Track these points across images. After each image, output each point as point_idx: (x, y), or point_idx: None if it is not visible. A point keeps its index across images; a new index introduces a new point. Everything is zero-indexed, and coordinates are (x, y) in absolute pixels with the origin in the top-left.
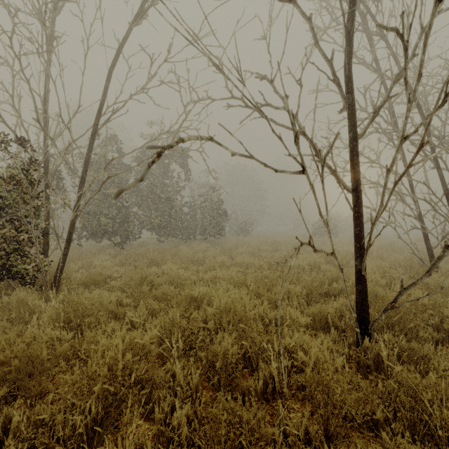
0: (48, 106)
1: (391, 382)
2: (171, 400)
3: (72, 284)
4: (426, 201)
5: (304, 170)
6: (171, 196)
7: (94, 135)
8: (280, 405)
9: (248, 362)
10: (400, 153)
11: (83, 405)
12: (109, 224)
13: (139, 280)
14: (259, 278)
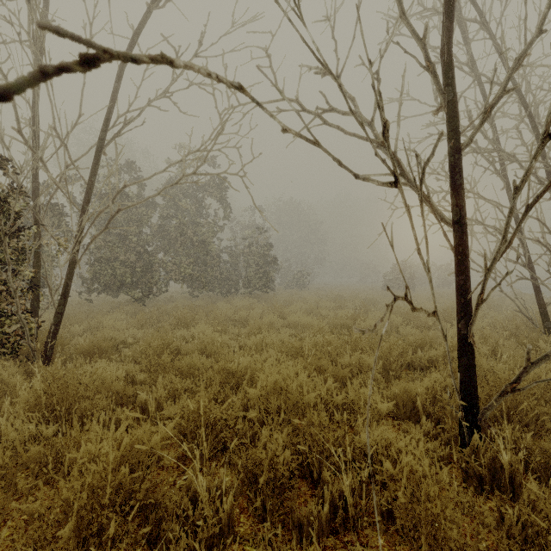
0: (36, 115)
1: (536, 519)
2: (188, 542)
3: (71, 353)
4: (540, 243)
5: (397, 181)
6: (206, 238)
7: (99, 154)
8: None
9: (306, 470)
10: (503, 180)
11: None
12: (126, 273)
13: (160, 347)
14: (320, 344)
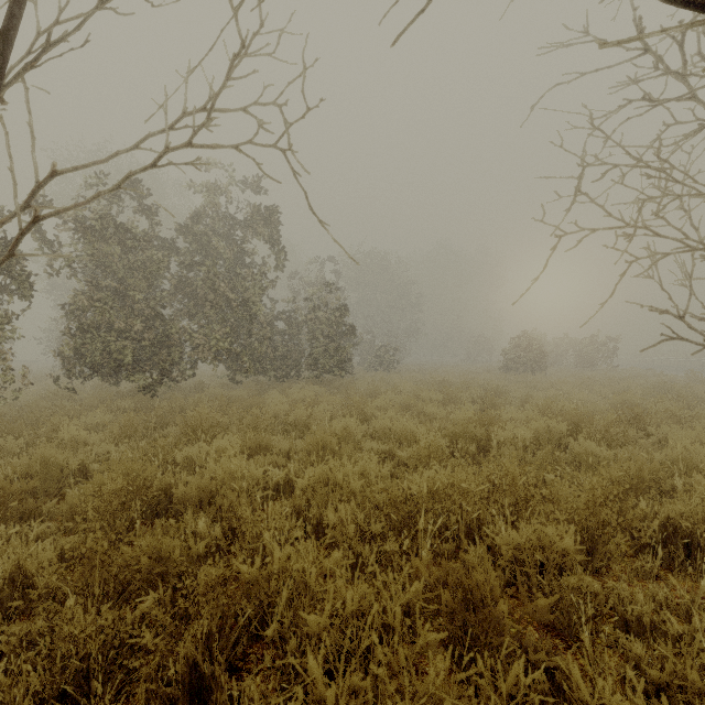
0: None
1: None
2: None
3: None
4: None
5: None
6: (252, 297)
7: None
8: None
9: None
10: None
11: None
12: (124, 349)
13: (124, 492)
14: (441, 486)
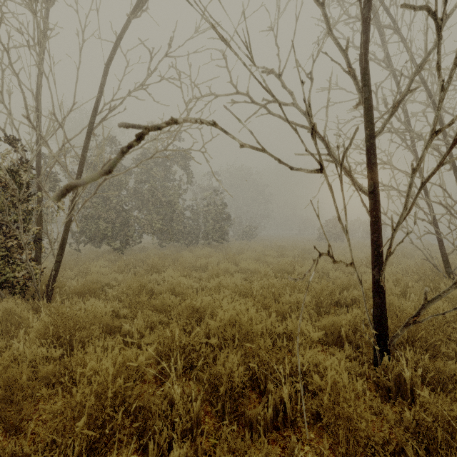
0: (40, 104)
1: (423, 415)
2: (168, 433)
3: (66, 293)
4: (442, 205)
5: (322, 168)
6: (173, 199)
7: (89, 134)
8: (297, 447)
9: (255, 383)
10: (413, 154)
11: (65, 442)
12: (108, 228)
13: (137, 288)
14: (266, 286)
